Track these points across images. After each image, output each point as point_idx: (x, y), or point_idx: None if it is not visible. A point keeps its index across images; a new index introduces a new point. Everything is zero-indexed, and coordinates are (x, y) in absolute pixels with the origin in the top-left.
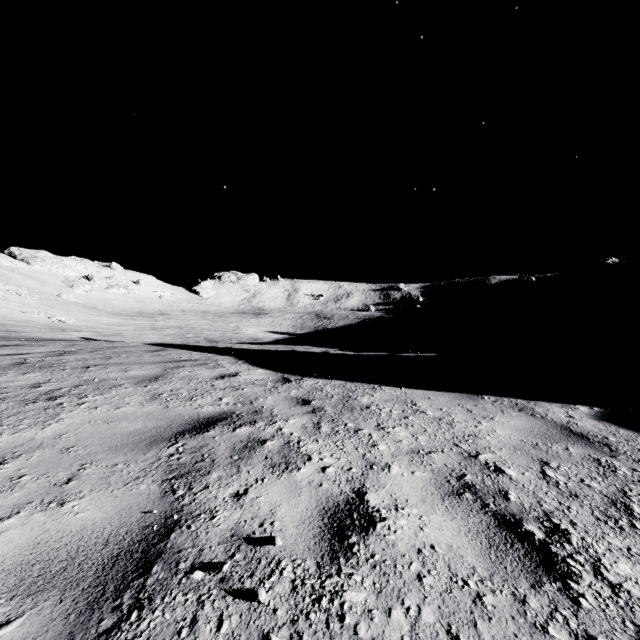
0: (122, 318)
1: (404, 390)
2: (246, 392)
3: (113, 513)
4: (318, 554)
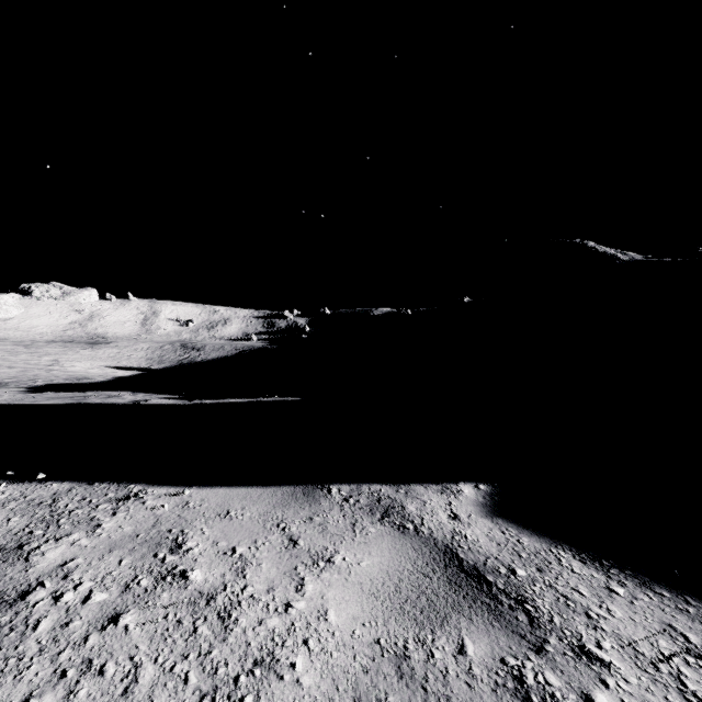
0: None
1: (190, 494)
2: None
3: None
4: None
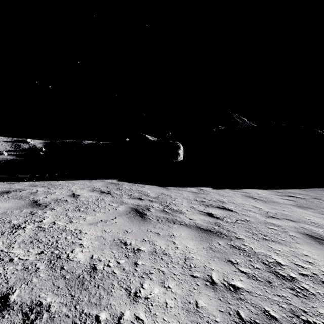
0: None
1: (68, 181)
2: (0, 187)
3: (14, 203)
4: (73, 198)
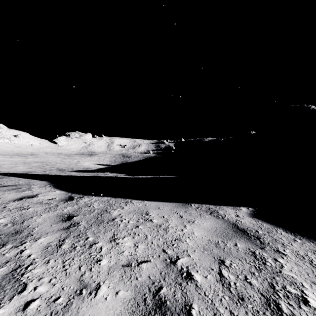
0: (4, 157)
1: (146, 202)
2: (28, 211)
3: None
4: None
